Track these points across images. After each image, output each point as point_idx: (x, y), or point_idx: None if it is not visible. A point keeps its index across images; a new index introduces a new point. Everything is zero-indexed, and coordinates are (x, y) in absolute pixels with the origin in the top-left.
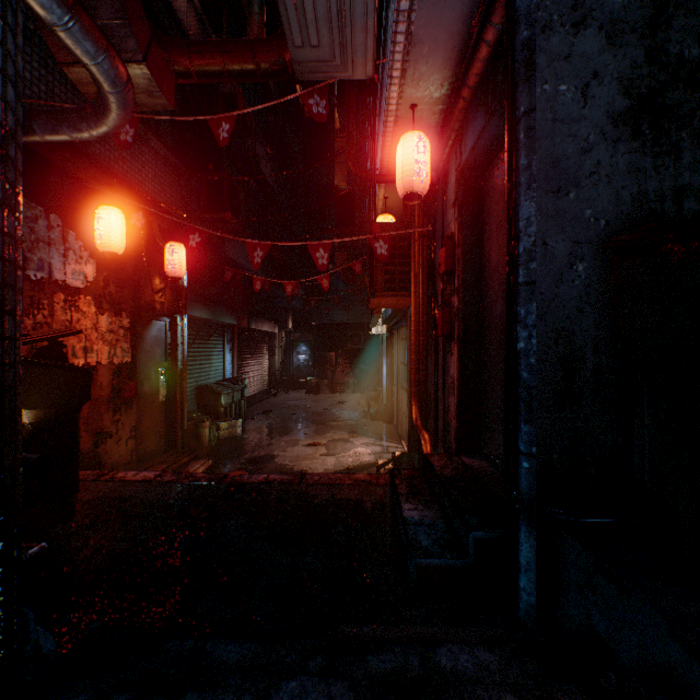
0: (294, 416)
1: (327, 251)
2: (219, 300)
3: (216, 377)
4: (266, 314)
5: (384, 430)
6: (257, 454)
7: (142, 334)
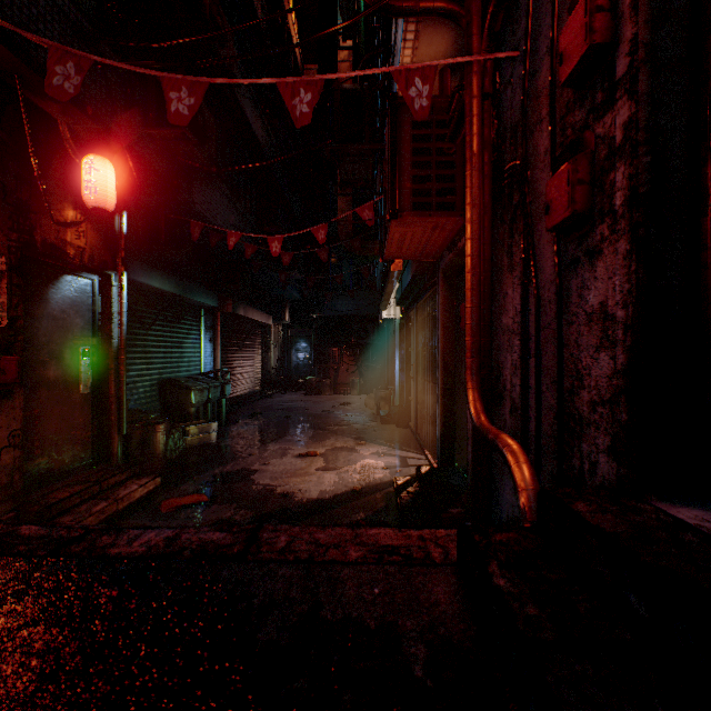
0: (288, 419)
1: (315, 96)
2: (194, 276)
3: (189, 371)
4: (259, 303)
5: (399, 436)
6: (230, 468)
7: (44, 290)
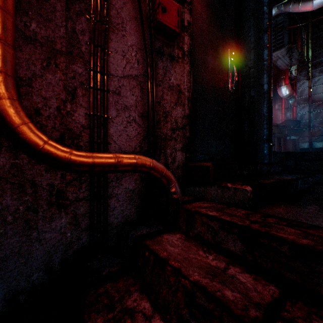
0: None
1: None
2: None
3: None
4: None
5: None
6: None
7: None
